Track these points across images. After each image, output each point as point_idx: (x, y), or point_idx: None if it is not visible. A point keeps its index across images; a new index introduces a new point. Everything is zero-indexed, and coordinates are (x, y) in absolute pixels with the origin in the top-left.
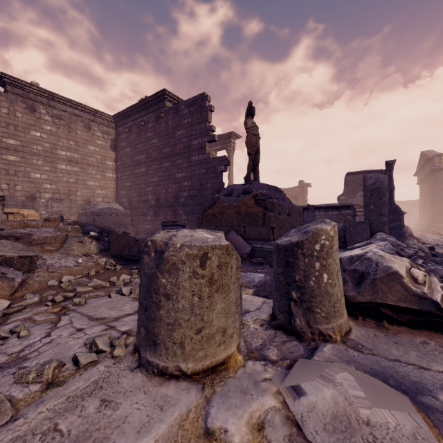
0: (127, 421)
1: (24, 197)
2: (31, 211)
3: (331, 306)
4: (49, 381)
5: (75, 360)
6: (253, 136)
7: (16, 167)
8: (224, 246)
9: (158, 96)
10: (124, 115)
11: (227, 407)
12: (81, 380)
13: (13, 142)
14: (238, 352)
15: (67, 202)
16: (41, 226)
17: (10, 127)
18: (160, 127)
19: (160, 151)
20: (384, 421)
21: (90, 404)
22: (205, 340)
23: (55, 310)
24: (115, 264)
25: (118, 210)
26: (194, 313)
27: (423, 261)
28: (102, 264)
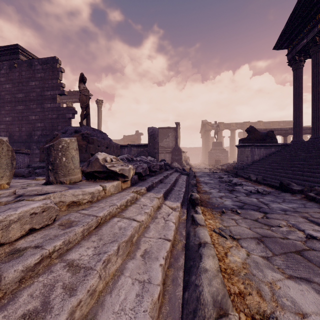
0: None
1: None
2: None
3: (67, 171)
4: None
5: None
6: (84, 96)
7: None
8: None
9: (11, 48)
10: None
11: None
12: None
13: None
14: (7, 184)
15: None
16: None
17: None
18: (13, 74)
19: (14, 95)
20: (49, 189)
21: None
22: None
23: None
24: None
25: None
26: None
27: (140, 163)
28: None
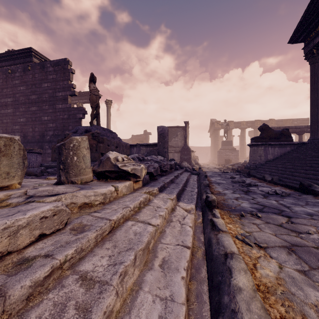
0: None
1: None
2: None
3: (78, 170)
4: None
5: None
6: (94, 96)
7: None
8: (9, 137)
9: (25, 52)
10: None
11: None
12: None
13: None
14: (18, 184)
15: None
16: None
17: None
18: (27, 77)
19: (28, 97)
20: (60, 190)
21: None
22: None
23: None
24: None
25: None
26: None
27: (151, 162)
28: None
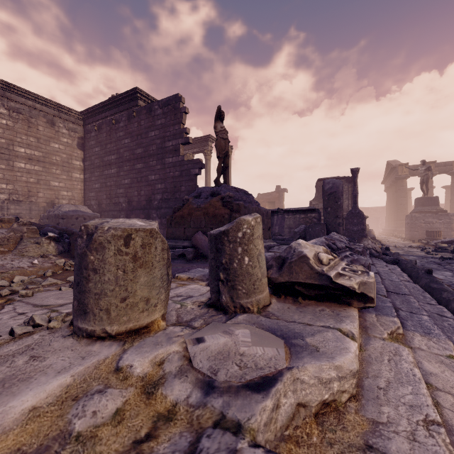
0: (50, 367)
1: None
2: None
3: (251, 284)
4: None
5: (10, 332)
6: (222, 140)
7: None
8: (148, 230)
9: (130, 94)
10: (93, 112)
11: (138, 353)
12: (14, 345)
13: None
14: (162, 319)
15: (26, 204)
16: None
17: None
18: (132, 126)
19: (133, 151)
20: (254, 353)
21: (20, 359)
22: (129, 308)
23: None
24: None
25: (85, 213)
26: (118, 284)
27: (351, 253)
28: (61, 265)
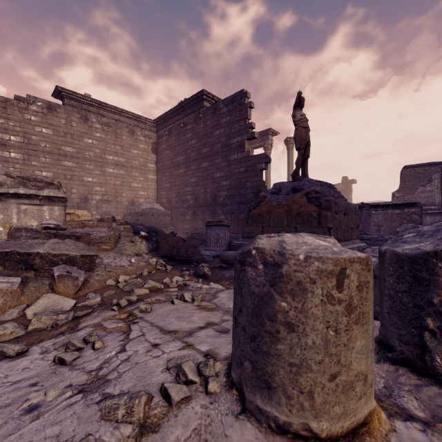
0: None
1: (79, 199)
2: (84, 212)
3: None
4: (141, 422)
5: (165, 394)
6: (303, 129)
7: (72, 172)
8: (363, 259)
9: (196, 97)
10: (164, 118)
11: None
12: (178, 425)
13: (70, 150)
14: (379, 406)
15: (114, 203)
16: (96, 226)
17: (67, 136)
18: (198, 127)
19: (199, 151)
20: None
21: None
22: (341, 390)
23: (122, 316)
24: (165, 265)
25: (159, 210)
26: (328, 352)
27: None
28: (153, 264)
